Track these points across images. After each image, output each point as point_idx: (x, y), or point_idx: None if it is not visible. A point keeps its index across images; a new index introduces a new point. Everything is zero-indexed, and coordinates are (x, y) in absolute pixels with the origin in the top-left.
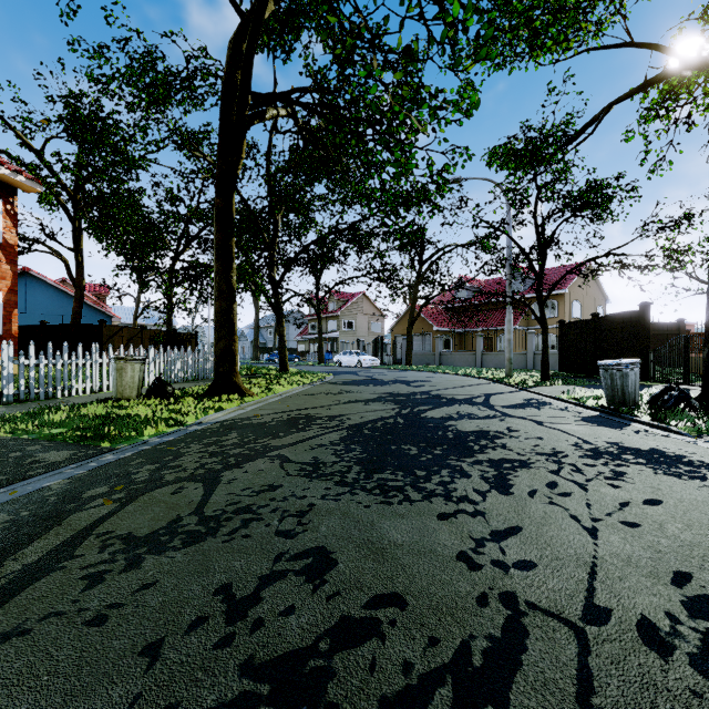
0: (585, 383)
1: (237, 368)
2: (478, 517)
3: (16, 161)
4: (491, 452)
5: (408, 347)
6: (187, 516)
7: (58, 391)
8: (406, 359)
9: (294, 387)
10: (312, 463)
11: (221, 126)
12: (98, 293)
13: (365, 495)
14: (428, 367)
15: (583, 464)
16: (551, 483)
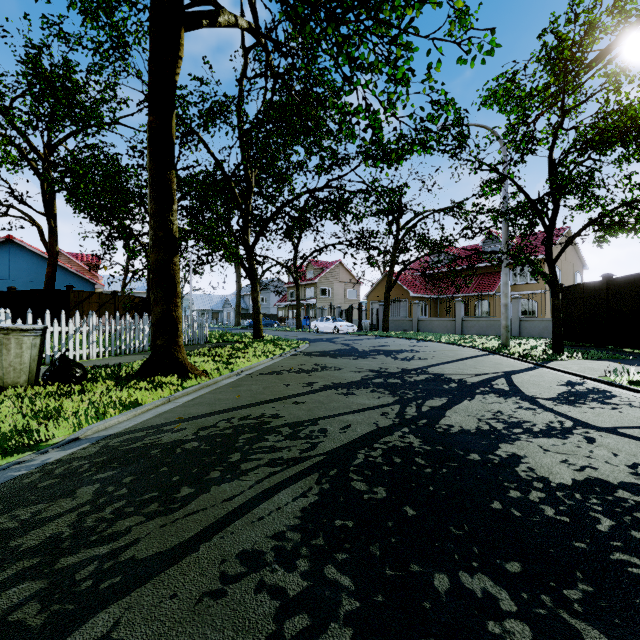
0: (613, 357)
1: (181, 340)
2: None
3: None
4: None
5: (385, 313)
6: None
7: None
8: (383, 325)
9: (260, 360)
10: None
11: (151, 15)
12: (90, 262)
13: None
14: (406, 333)
15: None
16: None
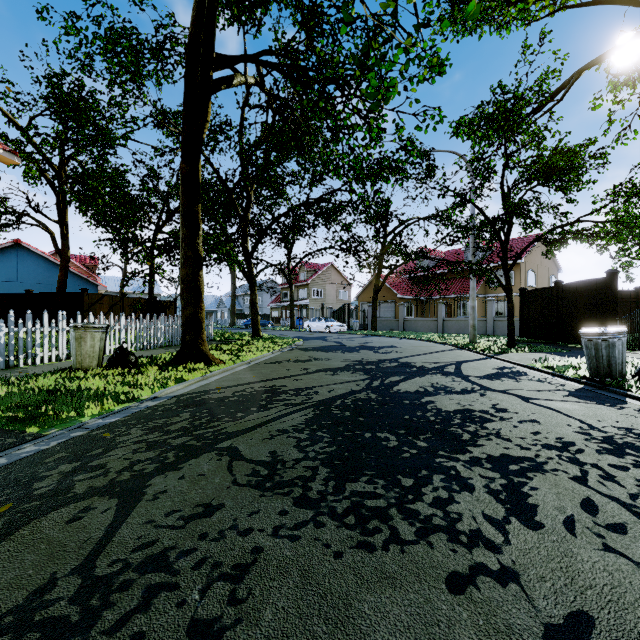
0: (552, 350)
1: (204, 336)
2: (510, 586)
3: (1, 137)
4: (486, 444)
5: (373, 313)
6: (65, 578)
7: (20, 360)
8: (371, 325)
9: (263, 353)
10: (269, 462)
11: (185, 89)
12: (88, 264)
13: (334, 528)
14: (392, 332)
15: (609, 466)
16: (586, 503)
